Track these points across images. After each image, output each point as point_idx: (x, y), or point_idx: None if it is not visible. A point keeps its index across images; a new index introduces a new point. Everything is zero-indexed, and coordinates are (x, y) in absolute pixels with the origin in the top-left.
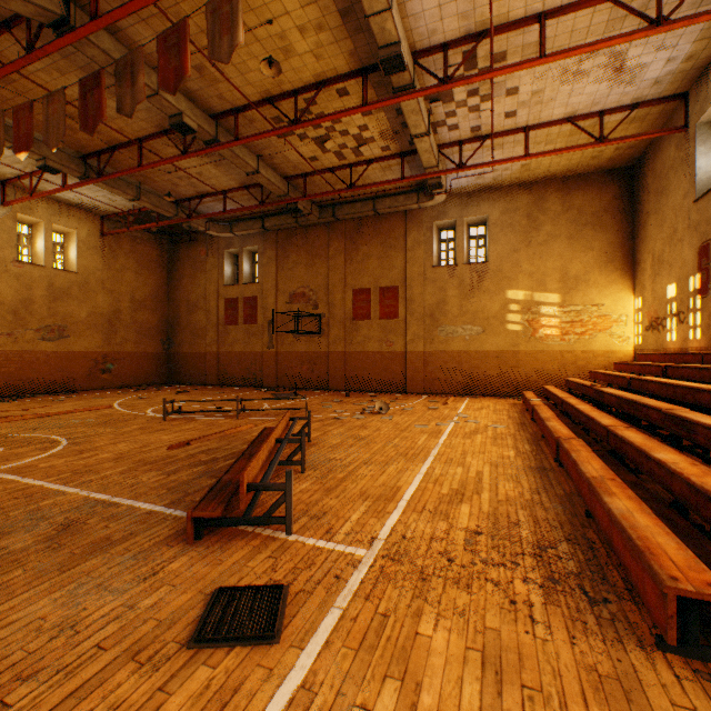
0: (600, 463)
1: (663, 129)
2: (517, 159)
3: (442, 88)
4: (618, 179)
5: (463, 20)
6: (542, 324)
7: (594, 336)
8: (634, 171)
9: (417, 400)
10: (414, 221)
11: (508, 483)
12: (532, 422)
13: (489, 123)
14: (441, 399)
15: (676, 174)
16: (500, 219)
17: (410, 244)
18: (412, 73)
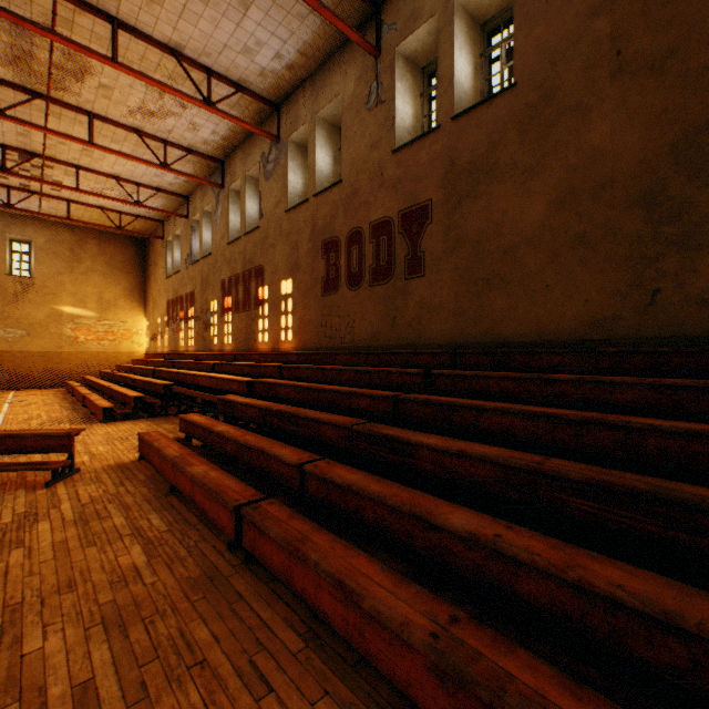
0: (100, 397)
1: (154, 235)
2: (63, 219)
3: (3, 173)
4: (138, 244)
5: (23, 144)
6: (85, 332)
7: (123, 342)
8: (147, 243)
9: None
10: None
11: (57, 414)
12: (74, 397)
13: (39, 187)
14: None
15: (161, 259)
16: (47, 245)
17: None
18: None
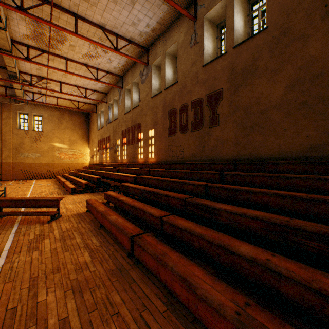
0: (70, 183)
1: (92, 111)
2: (55, 105)
3: (31, 86)
4: (85, 115)
5: (39, 73)
6: (63, 155)
7: (79, 159)
8: (89, 115)
9: (11, 182)
10: (7, 108)
11: (52, 190)
12: (59, 183)
13: (45, 92)
14: (23, 181)
15: (95, 122)
16: (48, 117)
17: (5, 117)
18: (19, 77)
